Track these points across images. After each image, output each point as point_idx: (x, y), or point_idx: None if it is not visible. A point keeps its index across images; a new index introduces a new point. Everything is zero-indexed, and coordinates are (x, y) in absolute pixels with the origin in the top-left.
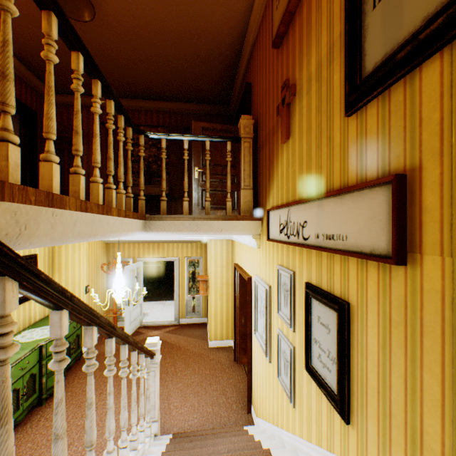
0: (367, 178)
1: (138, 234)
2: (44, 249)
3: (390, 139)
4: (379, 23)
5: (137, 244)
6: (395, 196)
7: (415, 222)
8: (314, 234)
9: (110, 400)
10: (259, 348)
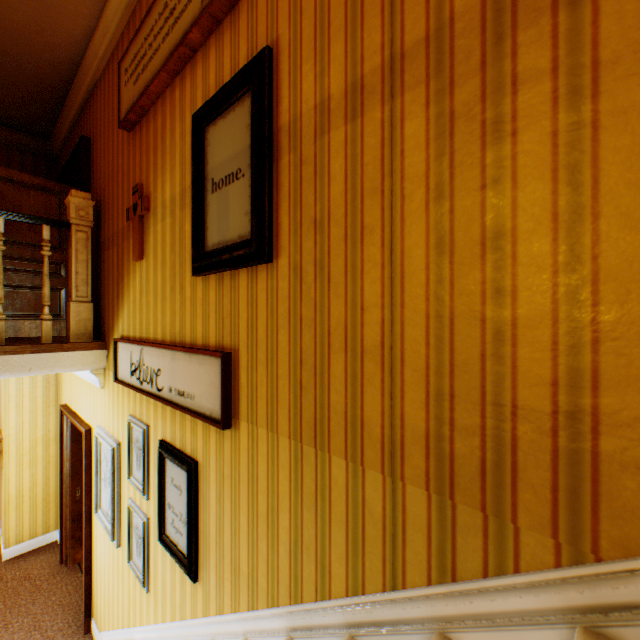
0: (210, 343)
1: None
2: None
3: (224, 317)
4: (217, 210)
5: None
6: (223, 371)
7: (237, 393)
8: (169, 386)
9: None
10: (105, 531)
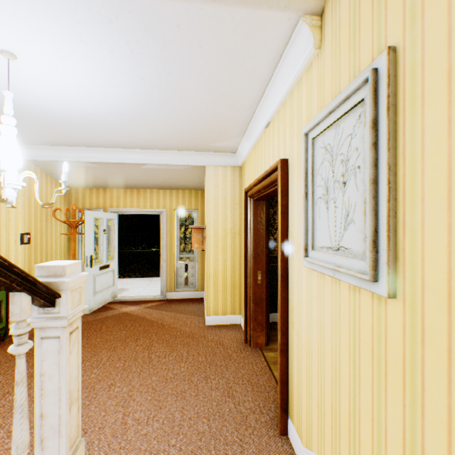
0: None
1: None
2: None
3: None
4: None
5: (109, 190)
6: None
7: None
8: None
9: None
10: (319, 289)
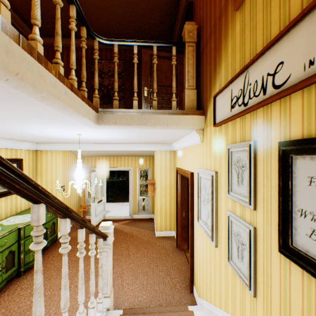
0: None
1: (91, 125)
2: (29, 155)
3: None
4: None
5: (101, 157)
6: None
7: None
8: (302, 65)
9: (36, 279)
10: (202, 235)
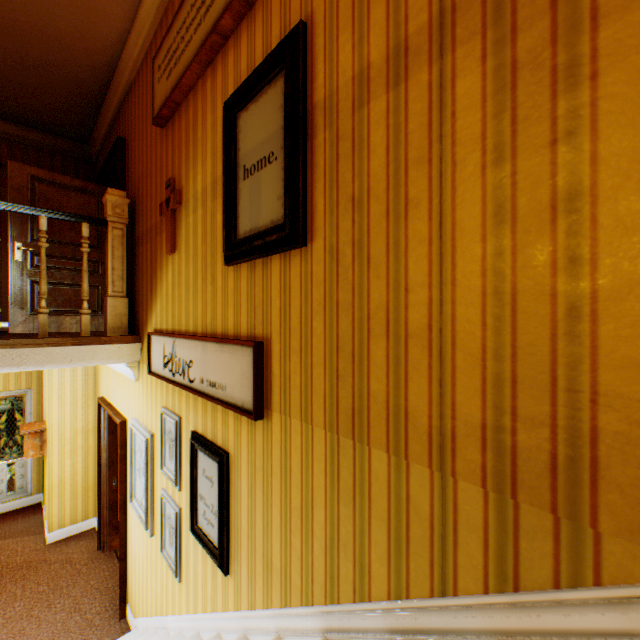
0: (242, 333)
1: None
2: None
3: (256, 306)
4: (248, 197)
5: None
6: (255, 361)
7: (269, 384)
8: (200, 377)
9: None
10: (139, 520)
